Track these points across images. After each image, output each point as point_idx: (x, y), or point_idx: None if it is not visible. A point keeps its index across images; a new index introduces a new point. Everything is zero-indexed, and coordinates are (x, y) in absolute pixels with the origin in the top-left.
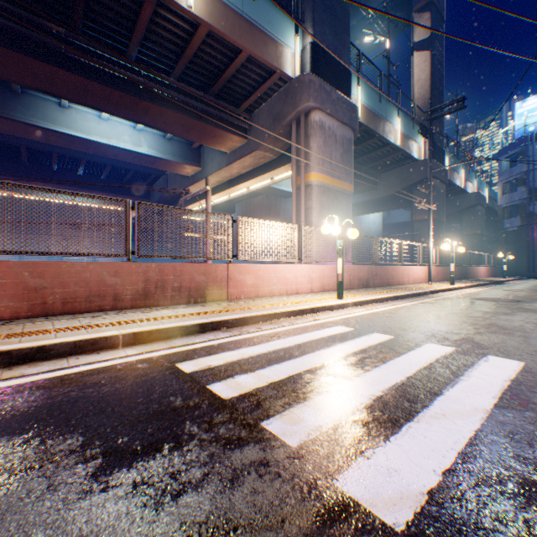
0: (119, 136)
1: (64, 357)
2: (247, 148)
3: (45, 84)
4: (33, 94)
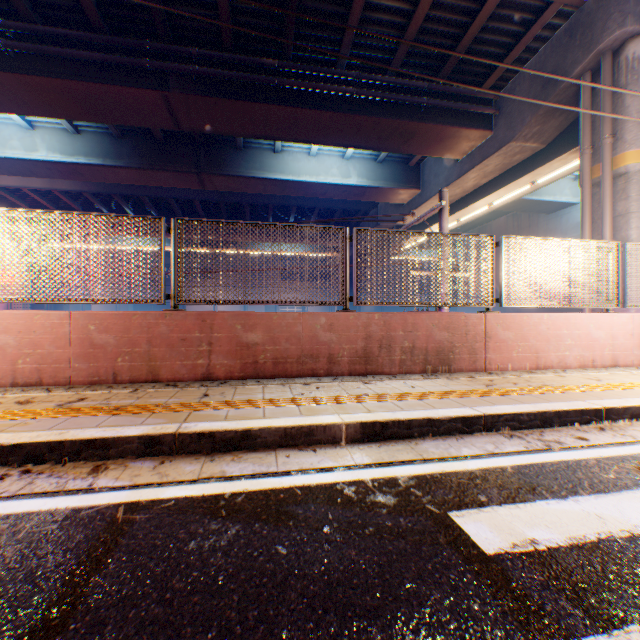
0: (327, 170)
1: (271, 448)
2: (492, 143)
3: (261, 128)
4: (252, 147)
